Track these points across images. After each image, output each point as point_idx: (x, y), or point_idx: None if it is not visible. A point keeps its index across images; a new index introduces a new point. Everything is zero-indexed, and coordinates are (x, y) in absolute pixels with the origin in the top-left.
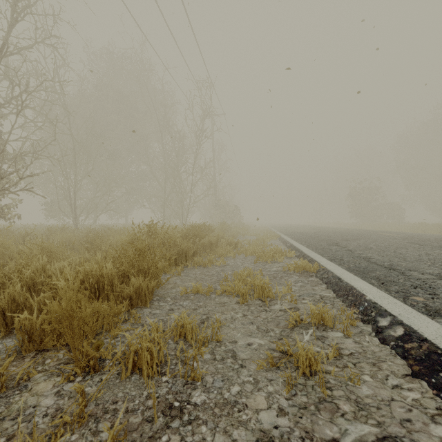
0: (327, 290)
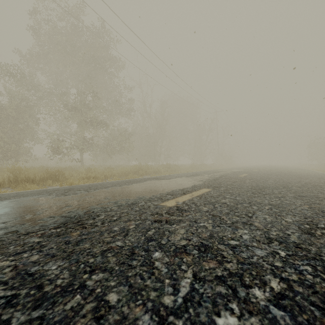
0: None
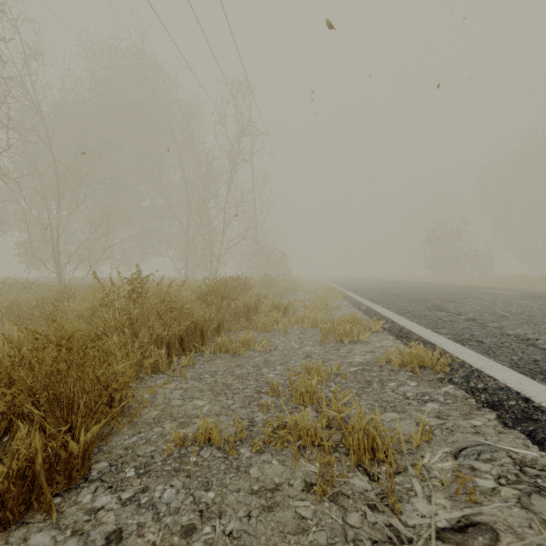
0: (511, 433)
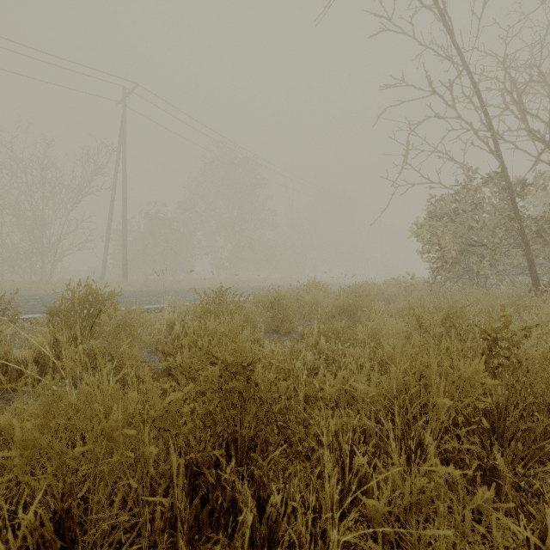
0: None
